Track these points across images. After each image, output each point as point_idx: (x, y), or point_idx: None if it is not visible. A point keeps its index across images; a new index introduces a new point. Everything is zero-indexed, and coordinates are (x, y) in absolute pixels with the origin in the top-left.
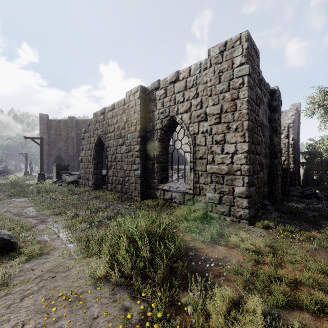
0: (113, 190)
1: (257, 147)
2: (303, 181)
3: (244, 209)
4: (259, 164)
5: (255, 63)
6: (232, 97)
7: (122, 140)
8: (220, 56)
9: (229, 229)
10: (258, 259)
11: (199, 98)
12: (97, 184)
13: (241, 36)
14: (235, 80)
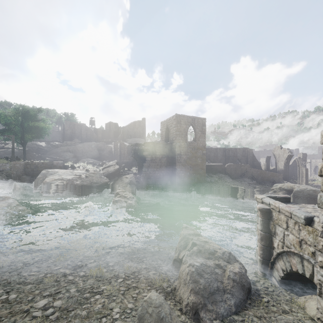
0: None
1: None
2: None
3: None
4: None
5: None
6: None
7: None
8: None
9: None
10: None
11: None
12: None
13: None
14: None
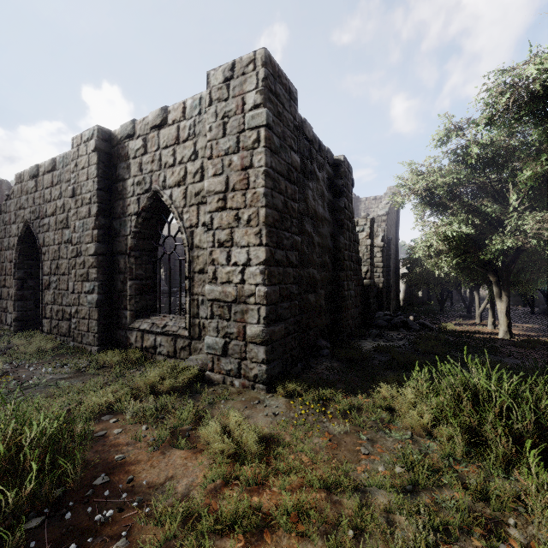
0: (53, 333)
1: (291, 254)
2: (405, 300)
3: (260, 364)
4: (297, 282)
5: (287, 109)
6: (243, 164)
7: (70, 232)
8: (225, 87)
9: (226, 405)
10: (232, 473)
11: (199, 161)
12: (24, 319)
13: (256, 56)
14: (247, 133)
